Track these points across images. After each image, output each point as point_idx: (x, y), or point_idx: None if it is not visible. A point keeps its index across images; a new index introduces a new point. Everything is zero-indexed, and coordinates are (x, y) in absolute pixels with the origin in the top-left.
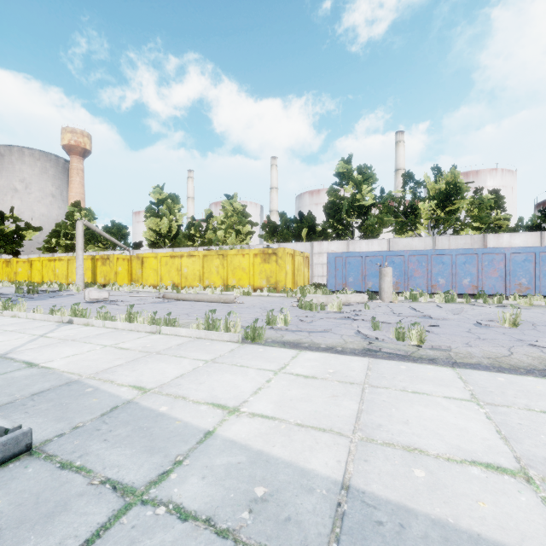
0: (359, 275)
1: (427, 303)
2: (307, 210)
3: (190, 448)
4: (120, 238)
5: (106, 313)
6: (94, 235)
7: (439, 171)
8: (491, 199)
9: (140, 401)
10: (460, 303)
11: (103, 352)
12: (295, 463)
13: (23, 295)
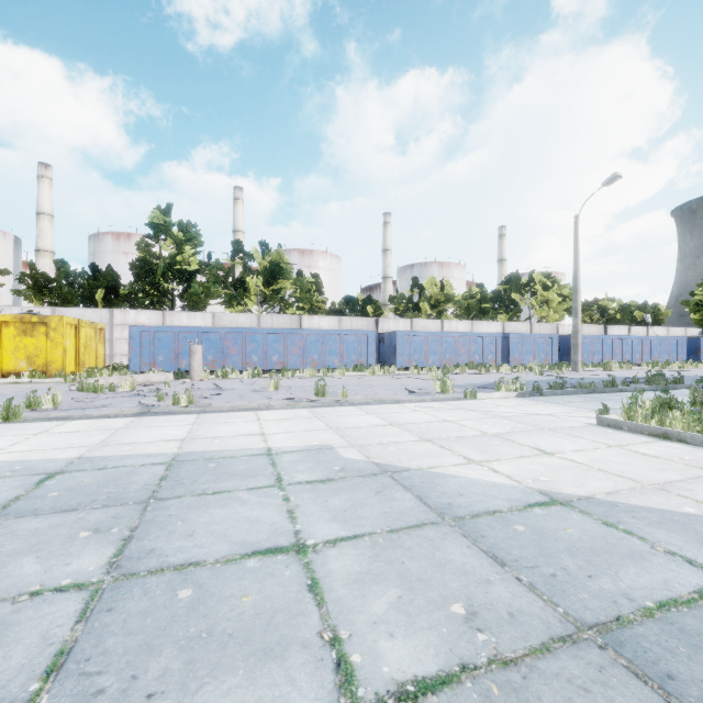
0: (172, 353)
1: (237, 379)
2: (110, 259)
3: None
4: None
5: None
6: None
7: (267, 248)
8: (310, 283)
9: None
10: (265, 378)
11: None
12: (47, 458)
13: None
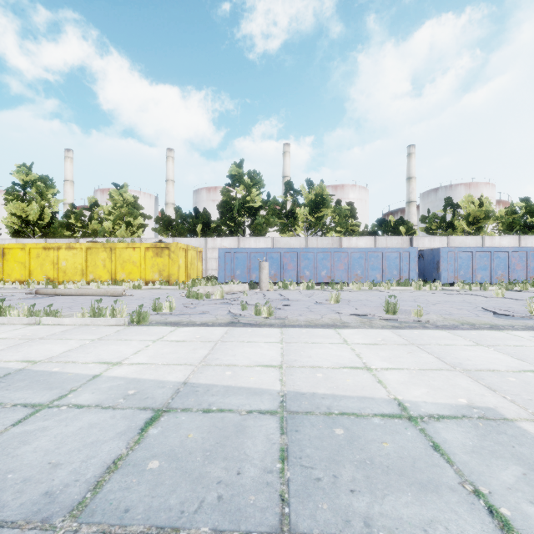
0: (245, 268)
1: (295, 290)
2: (204, 205)
3: (82, 383)
4: None
5: None
6: None
7: (312, 184)
8: (347, 209)
9: (32, 368)
10: (317, 289)
11: None
12: (157, 379)
13: None
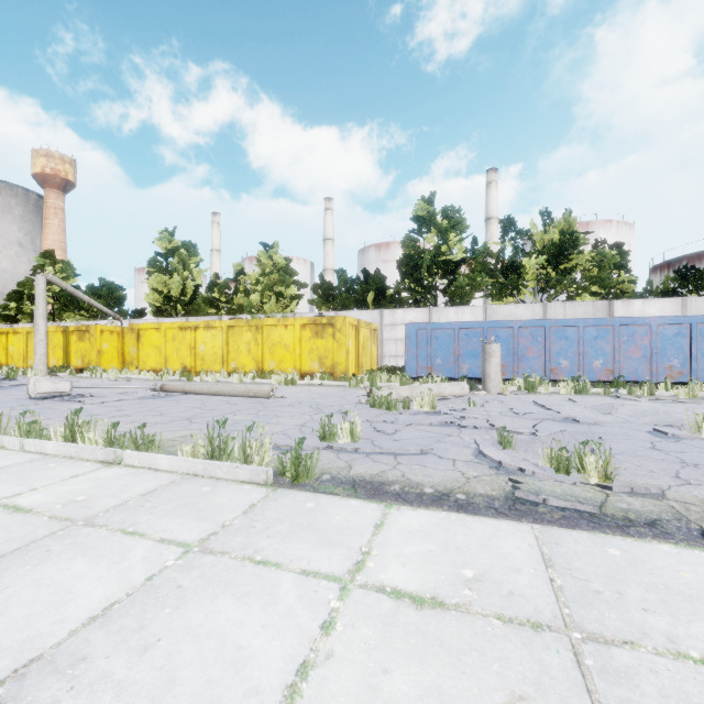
0: (450, 354)
1: (551, 395)
2: (373, 269)
3: None
4: (113, 303)
5: (29, 424)
6: (73, 299)
7: (549, 217)
8: (616, 254)
9: None
10: (595, 394)
11: None
12: None
13: None
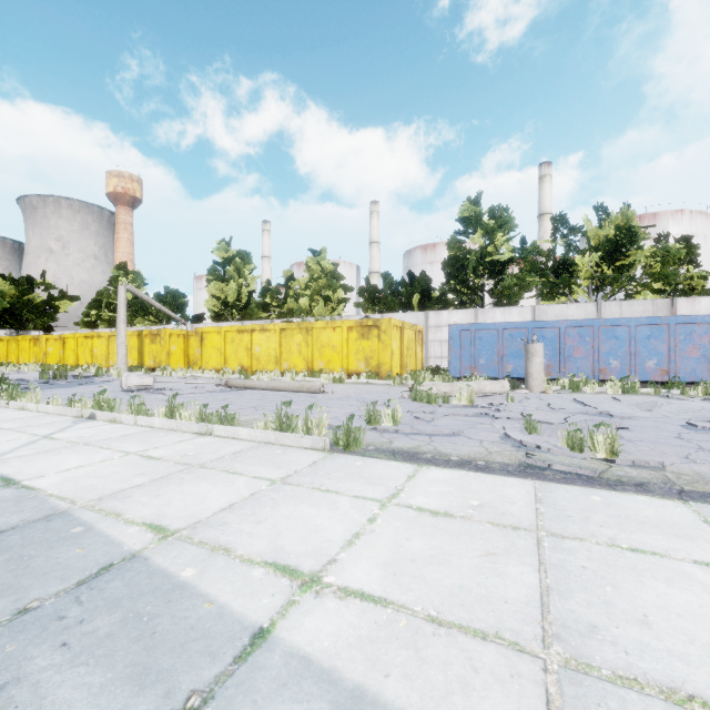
0: (494, 355)
1: (596, 394)
2: (419, 271)
3: (220, 673)
4: (176, 309)
5: (139, 405)
6: (143, 306)
7: (605, 212)
8: (681, 249)
9: (152, 555)
10: (644, 394)
11: (122, 464)
12: None
13: (48, 381)
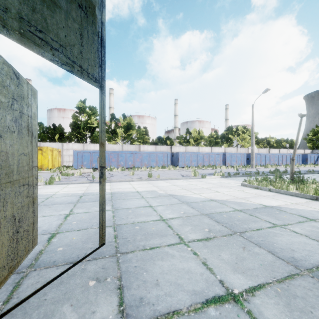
0: (89, 161)
1: (116, 171)
2: (56, 120)
3: (52, 195)
4: None
5: None
6: None
7: (125, 116)
8: (143, 131)
9: None
10: (126, 171)
11: None
12: (75, 193)
13: None
